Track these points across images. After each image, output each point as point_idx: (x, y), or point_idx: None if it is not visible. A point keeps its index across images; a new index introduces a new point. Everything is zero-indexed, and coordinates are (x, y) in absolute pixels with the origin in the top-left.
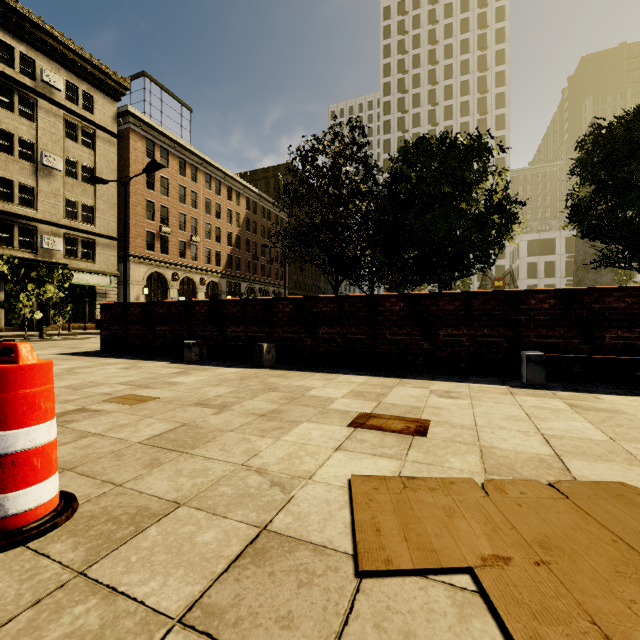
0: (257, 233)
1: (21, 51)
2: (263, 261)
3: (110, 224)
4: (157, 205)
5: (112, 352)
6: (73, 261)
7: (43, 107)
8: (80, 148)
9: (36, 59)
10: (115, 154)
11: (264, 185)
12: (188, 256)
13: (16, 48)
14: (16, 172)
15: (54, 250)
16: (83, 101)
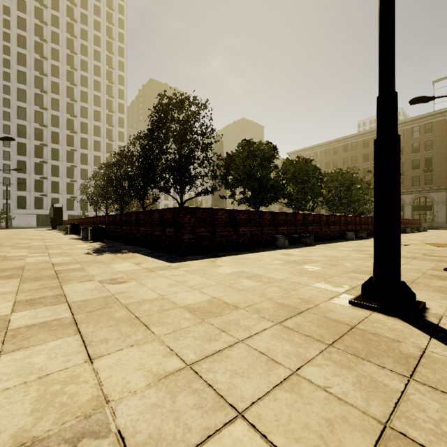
0: None
1: None
2: None
3: None
4: None
5: (198, 254)
6: None
7: None
8: None
9: None
10: None
11: None
12: None
13: None
14: None
15: None
16: None
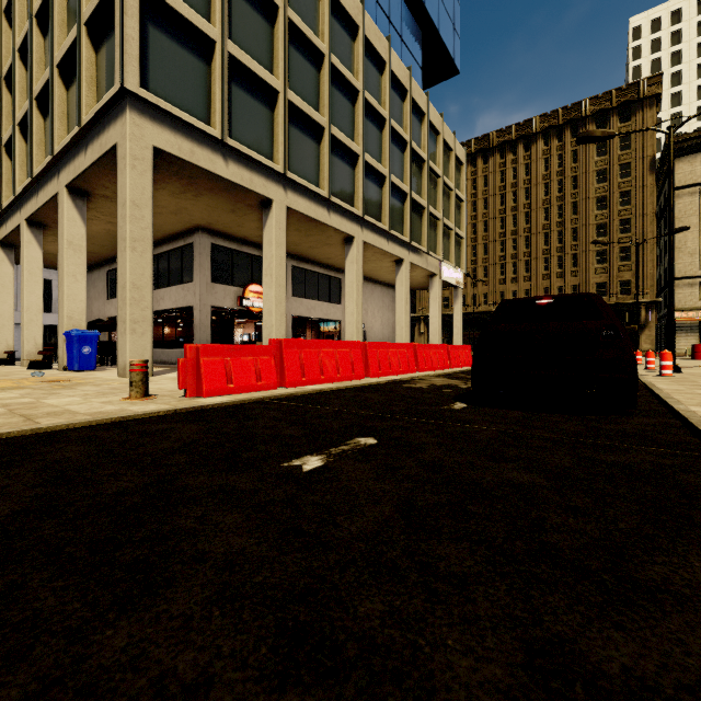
0: None
1: None
2: None
3: None
4: None
5: None
6: None
7: None
8: None
9: None
10: None
11: None
12: None
13: None
14: None
15: None
16: None
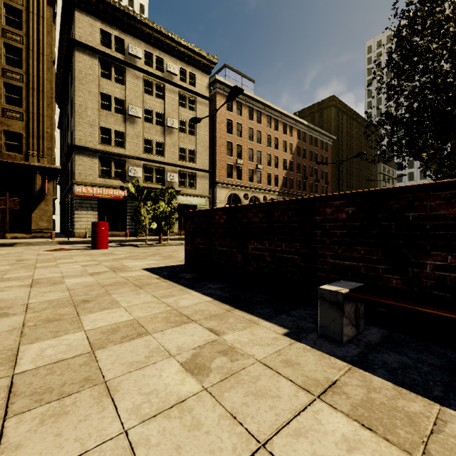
0: (306, 158)
1: (156, 55)
2: (311, 180)
3: (205, 161)
4: (234, 144)
5: (195, 271)
6: (184, 189)
7: (167, 89)
8: (187, 112)
9: (164, 58)
10: (208, 112)
11: (310, 120)
12: (254, 180)
13: (154, 54)
14: (154, 134)
15: (173, 182)
16: (189, 79)
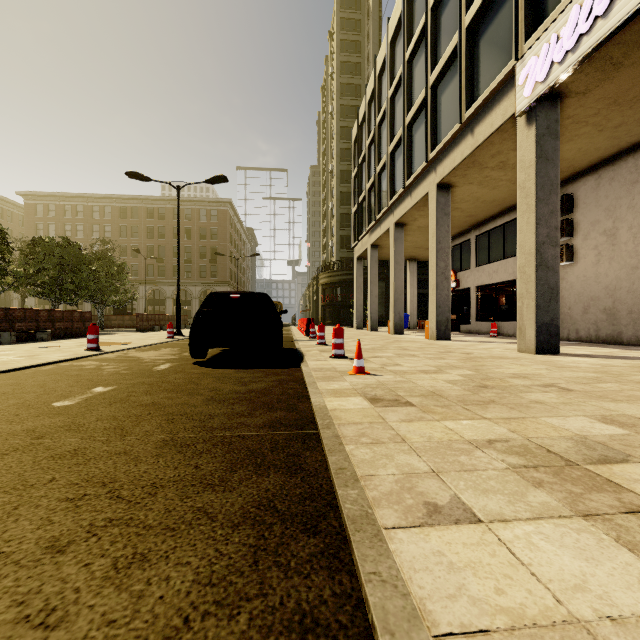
0: None
1: None
2: None
3: None
4: None
5: None
6: None
7: None
8: None
9: None
10: None
11: None
12: None
13: None
14: None
15: None
16: None
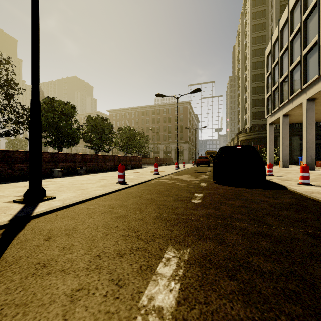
0: None
1: None
2: None
3: None
4: None
5: None
6: None
7: None
8: None
9: None
10: None
11: None
12: None
13: None
14: None
15: None
16: None
